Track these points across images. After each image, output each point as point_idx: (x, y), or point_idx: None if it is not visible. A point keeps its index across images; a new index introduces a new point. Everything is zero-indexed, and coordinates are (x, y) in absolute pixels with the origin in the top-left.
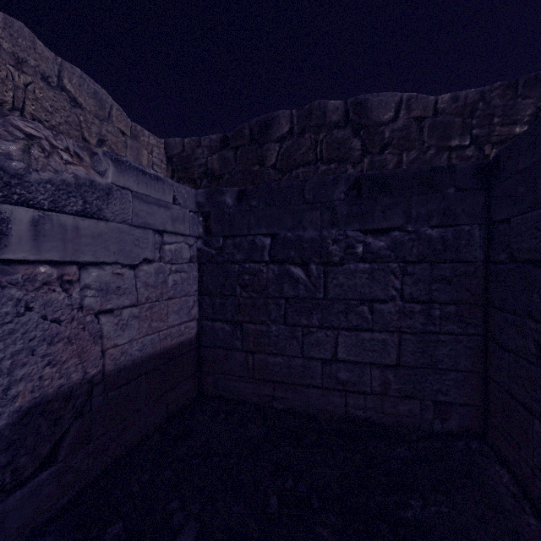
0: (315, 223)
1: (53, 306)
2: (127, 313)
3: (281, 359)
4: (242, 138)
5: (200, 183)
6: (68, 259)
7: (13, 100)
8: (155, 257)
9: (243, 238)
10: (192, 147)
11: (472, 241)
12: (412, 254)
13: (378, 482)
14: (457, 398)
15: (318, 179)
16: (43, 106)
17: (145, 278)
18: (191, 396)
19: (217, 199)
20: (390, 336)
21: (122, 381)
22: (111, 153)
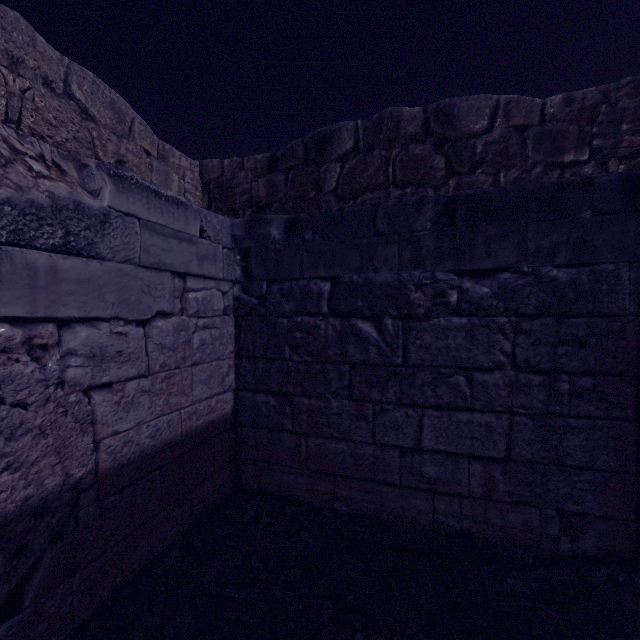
0: (391, 262)
1: (16, 383)
2: (132, 386)
3: (345, 446)
4: (294, 157)
5: (243, 214)
6: (41, 315)
7: (7, 110)
8: (174, 309)
9: (293, 283)
10: (233, 170)
11: (618, 286)
12: (529, 305)
13: (486, 635)
14: (594, 508)
15: (395, 202)
16: (45, 118)
17: (160, 338)
18: (225, 491)
19: (259, 232)
20: (497, 417)
21: (125, 481)
22: (108, 165)
